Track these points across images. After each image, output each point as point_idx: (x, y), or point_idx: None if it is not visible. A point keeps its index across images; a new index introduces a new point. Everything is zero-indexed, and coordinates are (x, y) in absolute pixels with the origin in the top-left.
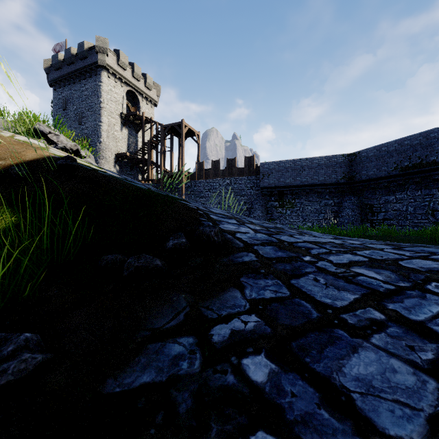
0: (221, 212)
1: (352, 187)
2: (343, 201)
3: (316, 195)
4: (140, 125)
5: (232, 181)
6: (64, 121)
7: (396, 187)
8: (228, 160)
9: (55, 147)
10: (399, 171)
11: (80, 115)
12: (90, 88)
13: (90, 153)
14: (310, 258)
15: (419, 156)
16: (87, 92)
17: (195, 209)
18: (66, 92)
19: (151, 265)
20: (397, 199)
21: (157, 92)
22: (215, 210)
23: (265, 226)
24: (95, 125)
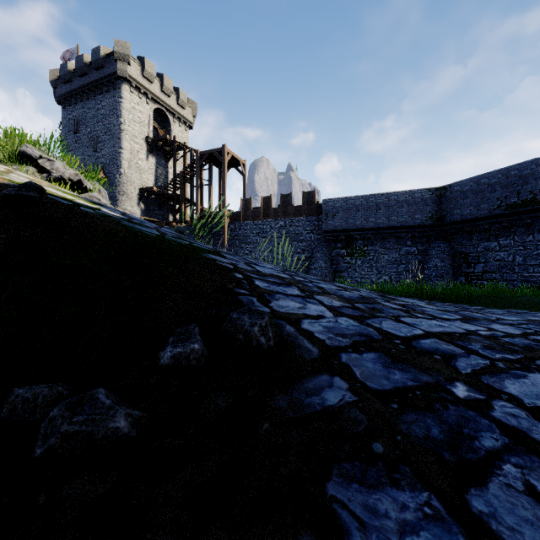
0: (274, 271)
1: (441, 230)
2: (429, 248)
3: (395, 241)
4: (172, 153)
5: (287, 223)
6: (76, 147)
7: (499, 231)
8: (282, 196)
9: (48, 176)
10: (504, 209)
11: (95, 140)
12: (107, 105)
13: (101, 187)
14: (468, 391)
15: (531, 189)
16: (104, 110)
17: (230, 270)
18: (77, 111)
19: (101, 429)
20: (501, 246)
21: (192, 112)
22: (264, 267)
23: (345, 296)
24: (113, 152)
